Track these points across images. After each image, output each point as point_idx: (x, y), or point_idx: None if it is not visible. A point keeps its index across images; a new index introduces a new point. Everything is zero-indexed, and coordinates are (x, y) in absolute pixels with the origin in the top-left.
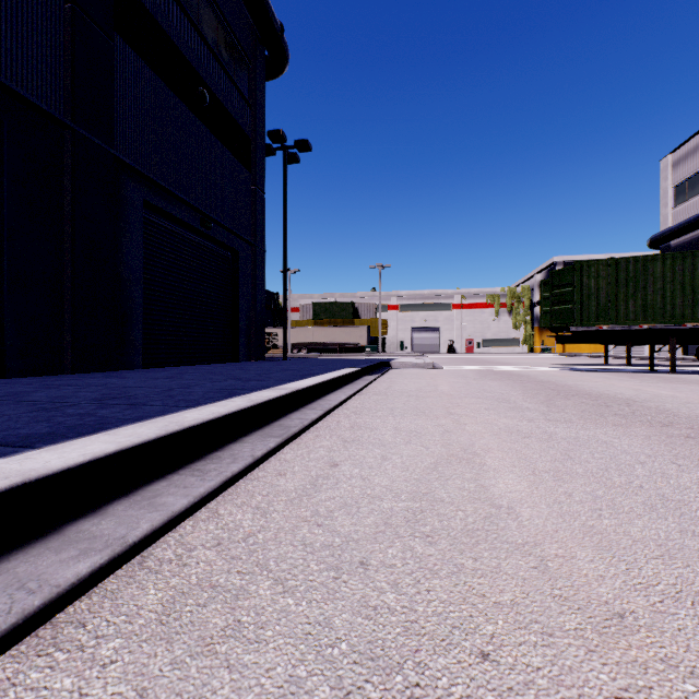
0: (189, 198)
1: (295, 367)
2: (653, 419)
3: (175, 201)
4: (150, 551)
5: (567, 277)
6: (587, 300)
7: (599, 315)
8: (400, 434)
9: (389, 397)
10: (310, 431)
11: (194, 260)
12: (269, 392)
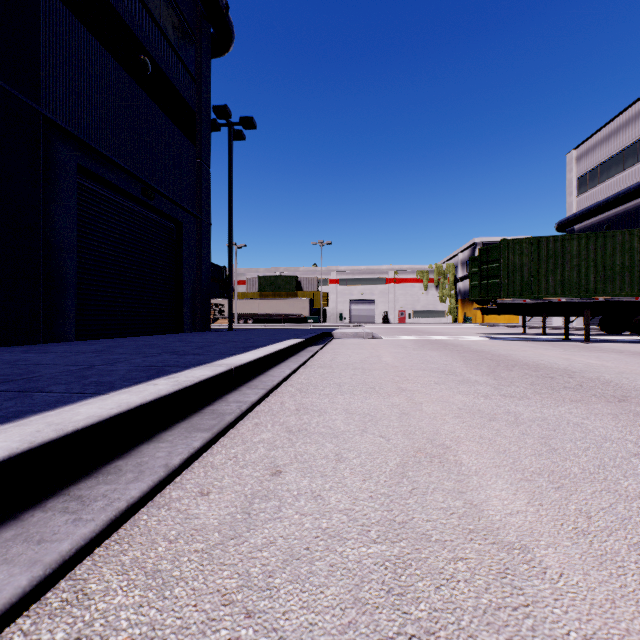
0: (129, 166)
1: (239, 338)
2: (605, 393)
3: (113, 168)
4: None
5: (494, 254)
6: (512, 275)
7: (523, 288)
8: (353, 418)
9: (335, 370)
10: (249, 418)
11: (136, 230)
12: (203, 370)
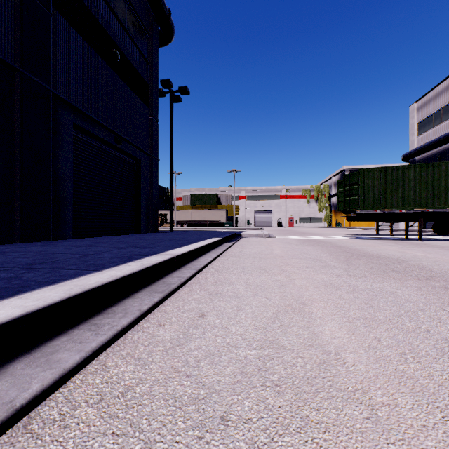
0: (106, 123)
1: (178, 237)
2: (419, 274)
3: (96, 125)
4: (38, 410)
5: (354, 179)
6: (367, 194)
7: (374, 203)
8: (249, 287)
9: (241, 258)
10: (186, 286)
11: (110, 165)
12: (157, 257)
